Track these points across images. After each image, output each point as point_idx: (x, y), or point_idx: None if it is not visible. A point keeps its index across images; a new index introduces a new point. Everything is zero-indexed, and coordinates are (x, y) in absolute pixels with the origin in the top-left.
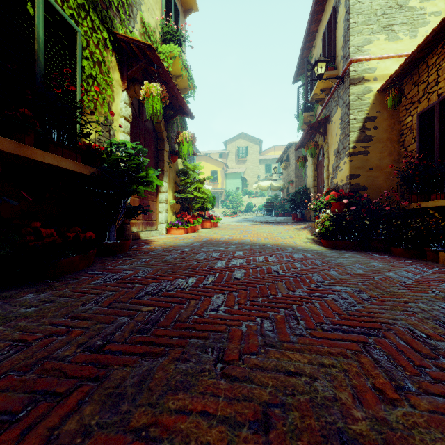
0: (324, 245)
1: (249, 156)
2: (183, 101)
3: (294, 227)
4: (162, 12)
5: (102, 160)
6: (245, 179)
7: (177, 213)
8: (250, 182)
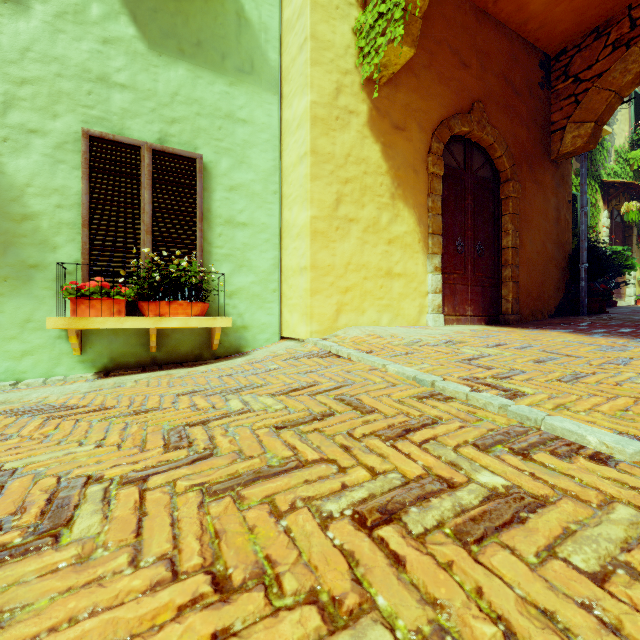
0: None
1: None
2: None
3: None
4: (630, 124)
5: None
6: None
7: None
8: None
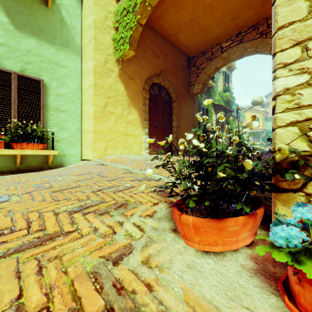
0: None
1: None
2: (230, 110)
3: None
4: (223, 83)
5: (212, 132)
6: None
7: (228, 143)
8: None
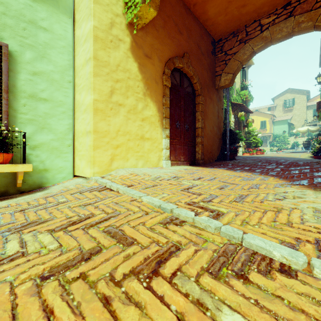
0: (314, 158)
1: (296, 105)
2: (249, 110)
3: (306, 153)
4: (240, 80)
5: None
6: (291, 124)
7: (245, 148)
8: (297, 125)
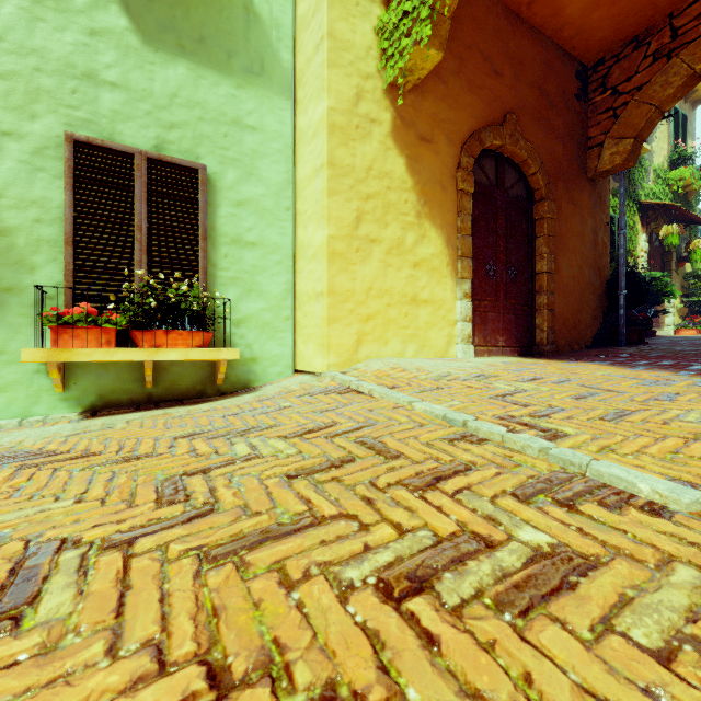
0: None
1: None
2: (695, 218)
3: None
4: (669, 141)
5: None
6: None
7: (684, 317)
8: None
